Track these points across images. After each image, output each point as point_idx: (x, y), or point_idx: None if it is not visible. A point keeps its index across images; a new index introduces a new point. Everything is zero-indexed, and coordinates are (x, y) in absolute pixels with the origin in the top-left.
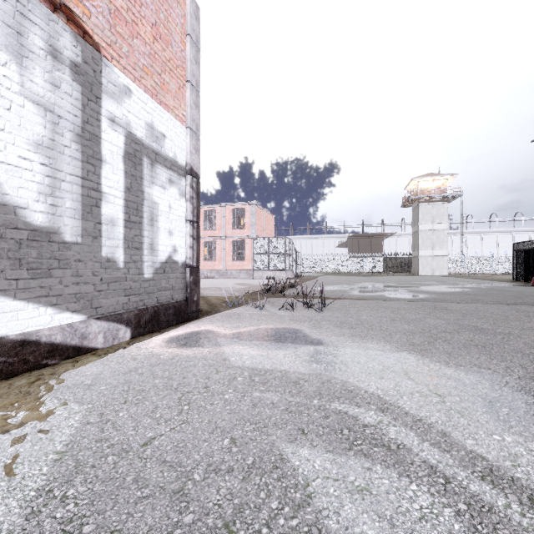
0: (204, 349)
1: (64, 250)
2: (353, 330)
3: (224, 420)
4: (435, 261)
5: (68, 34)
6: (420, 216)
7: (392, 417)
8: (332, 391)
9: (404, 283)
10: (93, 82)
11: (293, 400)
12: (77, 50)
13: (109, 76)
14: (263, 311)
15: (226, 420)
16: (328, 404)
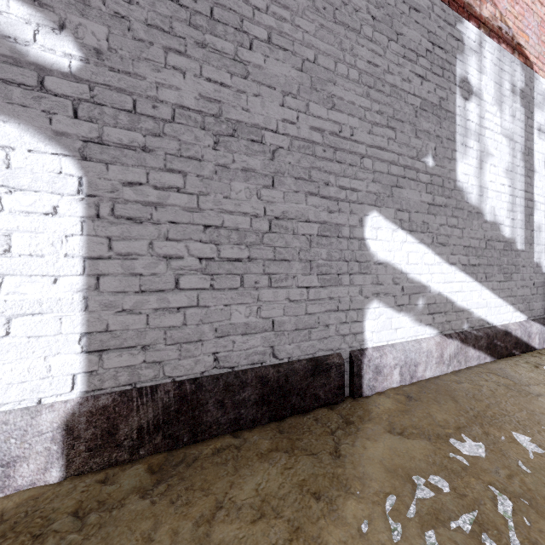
0: None
1: (516, 257)
2: None
3: None
4: None
5: (518, 67)
6: None
7: None
8: None
9: None
10: (529, 100)
11: None
12: (522, 78)
13: (537, 88)
14: None
15: None
16: None
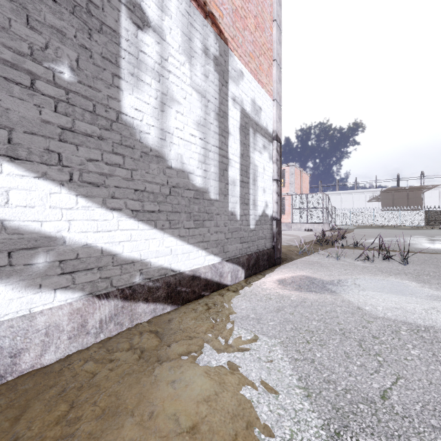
0: (324, 294)
1: (210, 206)
2: None
3: None
4: None
5: (212, 35)
6: None
7: None
8: None
9: None
10: (224, 70)
11: None
12: (216, 46)
13: (232, 64)
14: (339, 261)
15: None
16: None
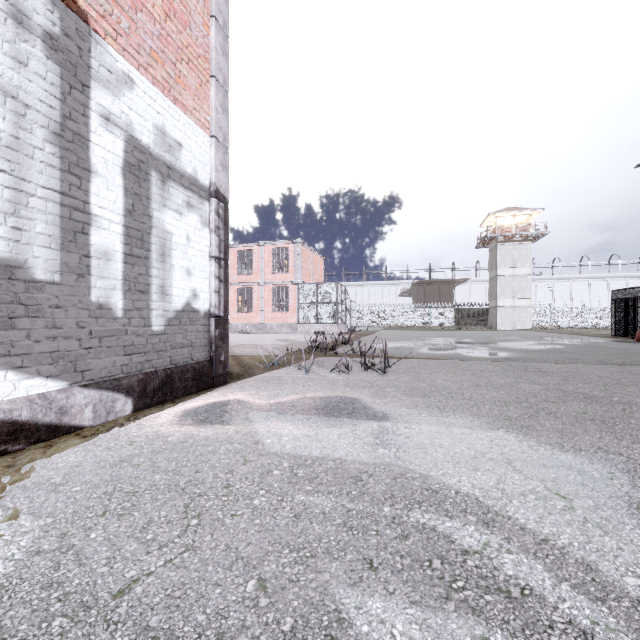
0: (230, 427)
1: (34, 292)
2: (427, 400)
3: (249, 545)
4: (516, 313)
5: None
6: (499, 259)
7: (503, 536)
8: (409, 492)
9: (481, 338)
10: (77, 63)
11: (353, 508)
12: (53, 16)
13: (102, 58)
14: (310, 374)
15: (253, 543)
16: (405, 513)
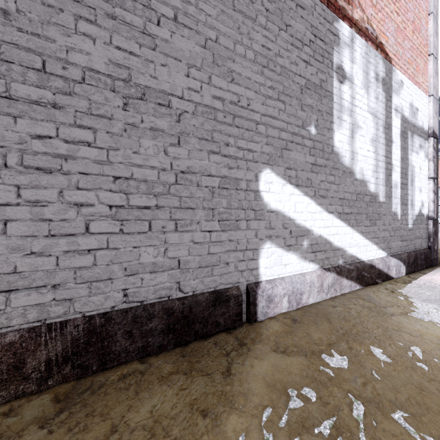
0: None
1: (379, 207)
2: None
3: None
4: None
5: (380, 61)
6: None
7: None
8: None
9: None
10: (388, 87)
11: None
12: (383, 69)
13: (394, 78)
14: None
15: None
16: None
